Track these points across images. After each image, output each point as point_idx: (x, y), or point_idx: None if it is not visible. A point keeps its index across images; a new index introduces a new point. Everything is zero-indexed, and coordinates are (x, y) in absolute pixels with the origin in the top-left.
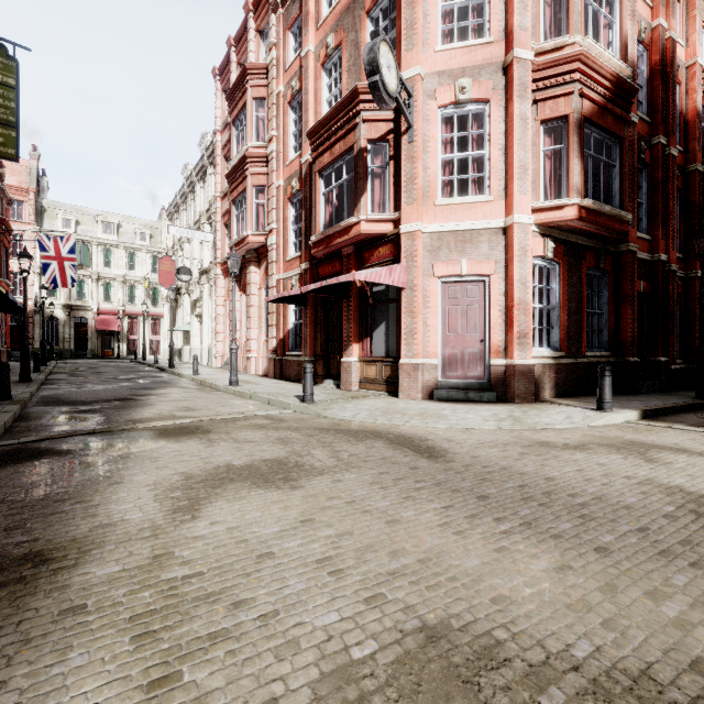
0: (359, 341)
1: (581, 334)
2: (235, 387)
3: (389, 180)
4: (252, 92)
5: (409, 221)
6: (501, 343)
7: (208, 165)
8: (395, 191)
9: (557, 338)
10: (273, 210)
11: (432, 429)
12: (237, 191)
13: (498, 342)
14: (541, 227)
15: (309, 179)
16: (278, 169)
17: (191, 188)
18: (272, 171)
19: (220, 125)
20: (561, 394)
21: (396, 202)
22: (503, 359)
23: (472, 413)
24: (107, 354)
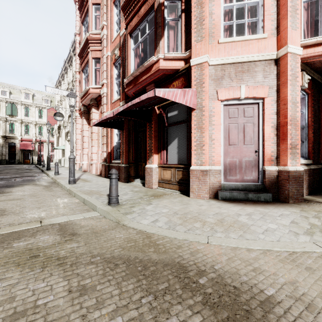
0: (158, 152)
1: (319, 148)
2: (70, 185)
3: (181, 28)
4: (92, 0)
5: (198, 55)
6: (273, 153)
7: (73, 56)
8: (186, 37)
9: (306, 150)
10: (104, 71)
11: (249, 255)
12: (84, 63)
13: (271, 152)
14: (300, 62)
15: (125, 45)
16: (107, 46)
17: (66, 71)
18: (103, 47)
19: (78, 30)
20: (311, 192)
21: (186, 45)
22: (275, 166)
23: (270, 220)
24: (26, 162)
